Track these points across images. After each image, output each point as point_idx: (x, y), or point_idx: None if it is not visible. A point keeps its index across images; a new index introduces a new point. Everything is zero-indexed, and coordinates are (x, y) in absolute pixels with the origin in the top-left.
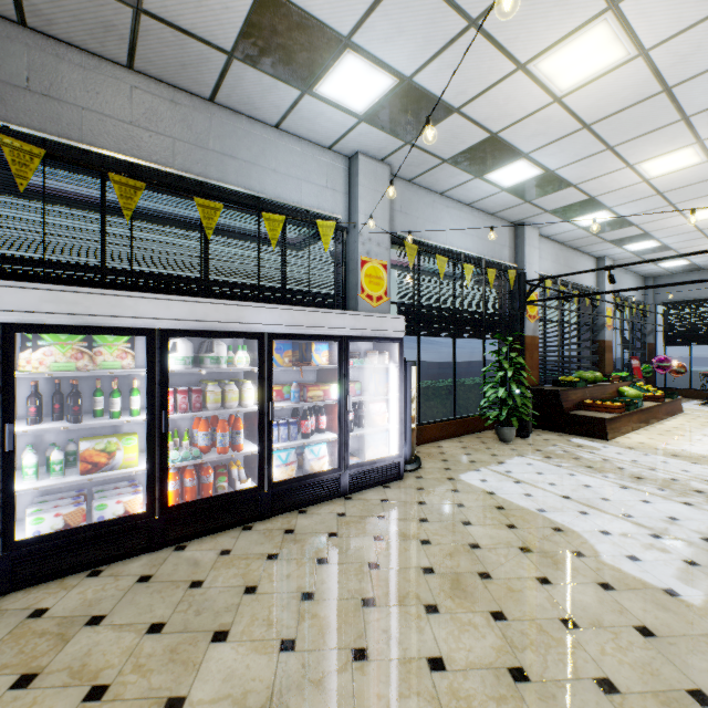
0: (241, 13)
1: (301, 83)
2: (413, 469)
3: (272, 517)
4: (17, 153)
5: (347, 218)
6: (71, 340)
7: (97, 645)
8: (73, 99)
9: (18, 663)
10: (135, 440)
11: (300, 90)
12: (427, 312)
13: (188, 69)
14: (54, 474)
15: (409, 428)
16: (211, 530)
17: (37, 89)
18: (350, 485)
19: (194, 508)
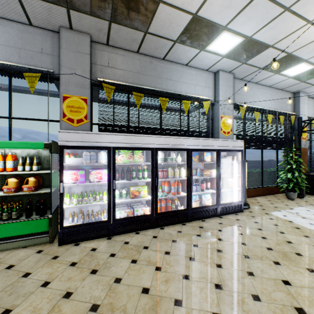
0: (183, 26)
1: (200, 47)
2: (246, 208)
3: (191, 221)
4: (107, 89)
5: (214, 99)
6: (128, 152)
7: (150, 255)
8: (120, 67)
9: (129, 256)
10: (146, 188)
11: (199, 49)
12: (249, 138)
13: (158, 49)
14: (123, 197)
15: (244, 190)
16: (171, 223)
17: (110, 66)
18: (220, 212)
19: (165, 214)
